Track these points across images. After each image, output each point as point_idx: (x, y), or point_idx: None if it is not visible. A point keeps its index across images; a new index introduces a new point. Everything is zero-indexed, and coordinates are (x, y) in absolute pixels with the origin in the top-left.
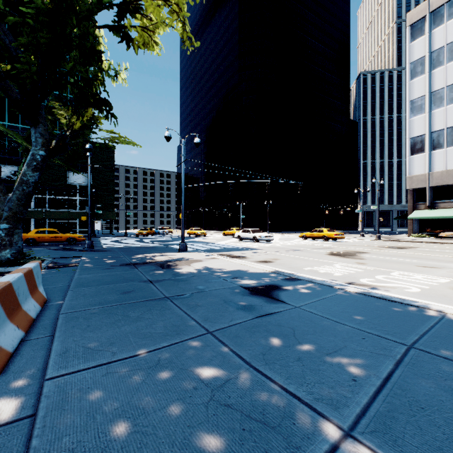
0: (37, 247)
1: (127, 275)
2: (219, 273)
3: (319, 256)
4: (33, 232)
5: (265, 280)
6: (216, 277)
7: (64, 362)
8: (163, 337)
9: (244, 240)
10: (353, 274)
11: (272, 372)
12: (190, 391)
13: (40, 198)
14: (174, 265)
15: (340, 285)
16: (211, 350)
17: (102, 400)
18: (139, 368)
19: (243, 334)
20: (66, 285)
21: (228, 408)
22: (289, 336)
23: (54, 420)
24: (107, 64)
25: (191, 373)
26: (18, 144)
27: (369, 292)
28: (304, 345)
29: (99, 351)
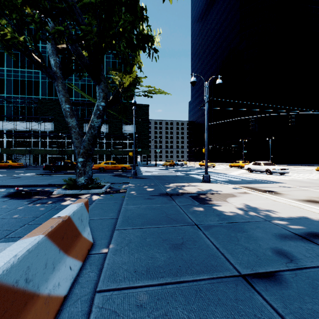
0: (105, 173)
1: (167, 211)
2: (278, 220)
3: None
4: (103, 163)
5: None
6: (283, 228)
7: None
8: None
9: (253, 171)
10: None
11: None
12: None
13: (108, 142)
14: (209, 199)
15: None
16: None
17: None
18: None
19: None
20: (114, 218)
21: None
22: None
23: None
24: (146, 30)
25: None
26: None
27: None
28: None
29: None
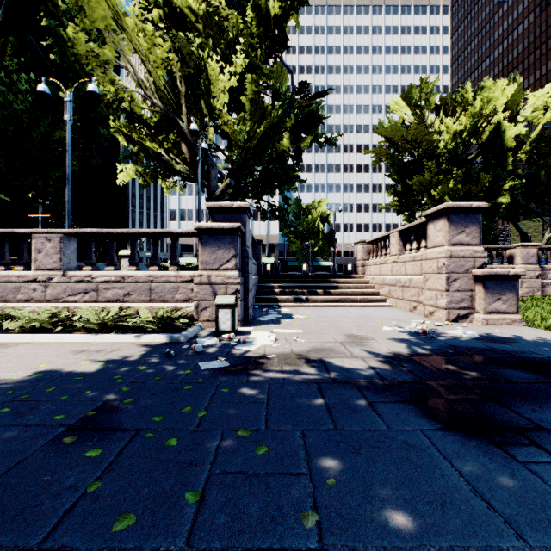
0: None
1: None
2: None
3: None
4: None
5: None
6: None
7: None
8: None
9: None
10: None
11: None
12: None
13: None
14: None
15: None
16: None
17: None
18: None
19: None
20: None
21: None
22: None
23: None
24: None
25: None
26: None
27: None
28: None
29: None
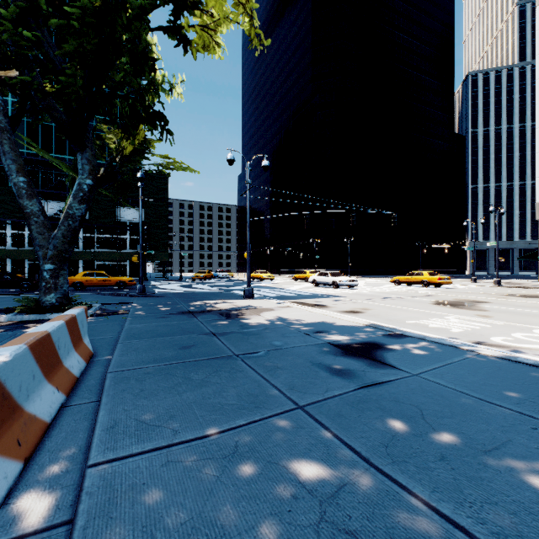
0: (85, 291)
1: (185, 326)
2: (297, 325)
3: (423, 306)
4: (81, 275)
5: (359, 336)
6: (295, 330)
7: (111, 441)
8: (237, 412)
9: (320, 285)
10: (478, 331)
11: (406, 478)
12: (287, 502)
13: (88, 237)
14: (240, 314)
15: (467, 345)
16: (307, 434)
17: (163, 507)
18: (210, 457)
19: (348, 412)
20: (116, 336)
21: (351, 537)
22: (416, 419)
23: (97, 534)
24: (161, 76)
25: (284, 470)
26: (66, 177)
27: (514, 357)
28: (443, 435)
29: (156, 427)
